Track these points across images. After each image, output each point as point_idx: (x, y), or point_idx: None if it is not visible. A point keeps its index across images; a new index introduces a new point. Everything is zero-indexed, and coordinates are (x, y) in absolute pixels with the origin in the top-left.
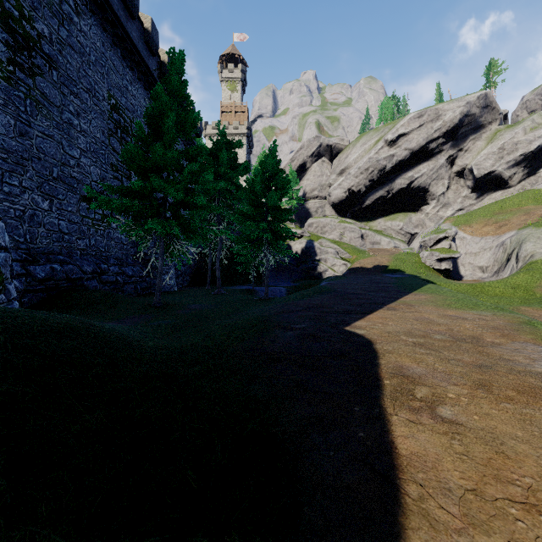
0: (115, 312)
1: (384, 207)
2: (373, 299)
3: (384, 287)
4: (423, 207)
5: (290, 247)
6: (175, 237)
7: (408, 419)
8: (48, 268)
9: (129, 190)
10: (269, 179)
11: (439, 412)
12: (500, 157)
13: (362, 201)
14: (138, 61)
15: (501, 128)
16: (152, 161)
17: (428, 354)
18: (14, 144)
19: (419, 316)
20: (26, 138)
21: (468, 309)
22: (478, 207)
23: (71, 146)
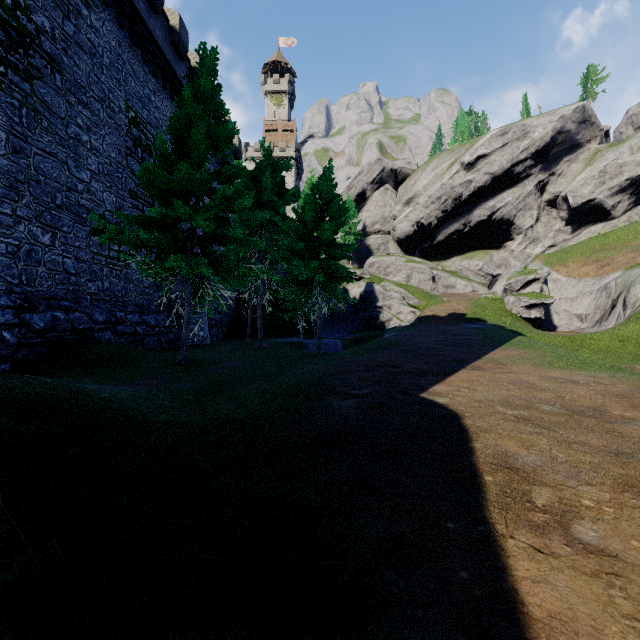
0: (129, 372)
1: (459, 243)
2: (453, 355)
3: (463, 340)
4: (507, 243)
5: (346, 292)
6: (206, 278)
7: (532, 546)
8: (49, 317)
9: (149, 220)
10: (322, 208)
11: (576, 533)
12: (602, 183)
13: (433, 237)
14: (163, 66)
15: (602, 147)
16: (176, 183)
17: (538, 434)
18: (6, 163)
19: (515, 378)
20: (22, 156)
21: (577, 369)
22: (573, 242)
23: (79, 167)
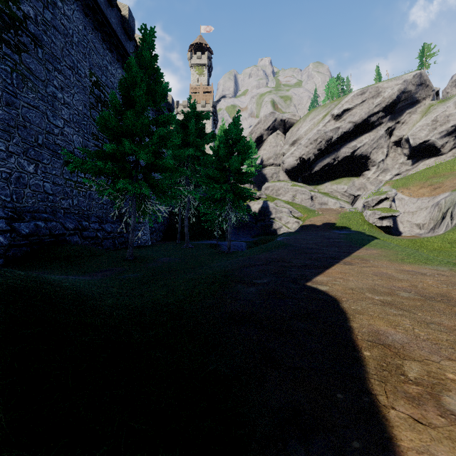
0: (90, 265)
1: (330, 172)
2: (328, 253)
3: (335, 242)
4: (365, 172)
5: (249, 207)
6: (147, 197)
7: (411, 416)
8: (32, 225)
9: (105, 155)
10: (231, 146)
11: (447, 405)
12: (434, 128)
13: (311, 168)
14: (117, 44)
15: (434, 103)
16: (125, 127)
17: (401, 315)
18: (1, 113)
19: (377, 271)
20: (13, 108)
21: (423, 264)
22: (413, 172)
23: (55, 116)
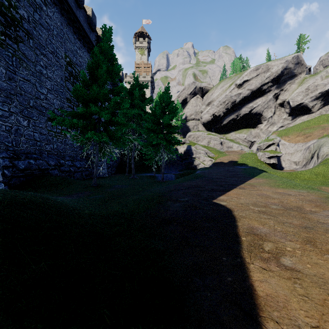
0: (68, 190)
1: (234, 125)
2: (230, 182)
3: (236, 174)
4: (259, 125)
5: (177, 150)
6: (106, 143)
7: (261, 267)
8: (26, 162)
9: (77, 114)
10: (164, 107)
11: (282, 262)
12: (307, 94)
13: (221, 122)
14: (83, 35)
15: (307, 76)
16: (91, 95)
17: (269, 219)
18: (5, 85)
19: (260, 193)
20: (13, 81)
21: (291, 188)
22: (292, 125)
23: (41, 86)
